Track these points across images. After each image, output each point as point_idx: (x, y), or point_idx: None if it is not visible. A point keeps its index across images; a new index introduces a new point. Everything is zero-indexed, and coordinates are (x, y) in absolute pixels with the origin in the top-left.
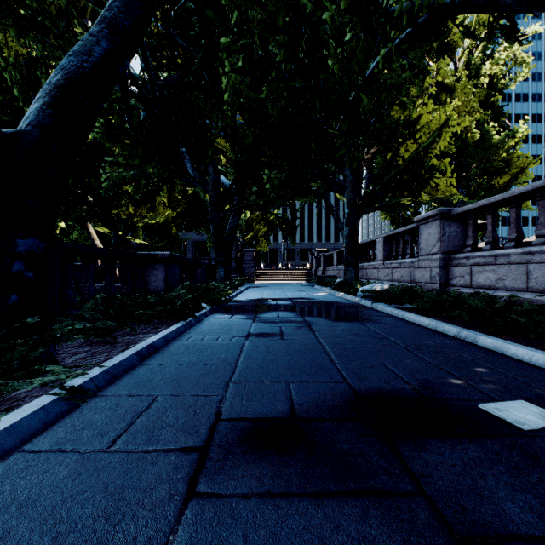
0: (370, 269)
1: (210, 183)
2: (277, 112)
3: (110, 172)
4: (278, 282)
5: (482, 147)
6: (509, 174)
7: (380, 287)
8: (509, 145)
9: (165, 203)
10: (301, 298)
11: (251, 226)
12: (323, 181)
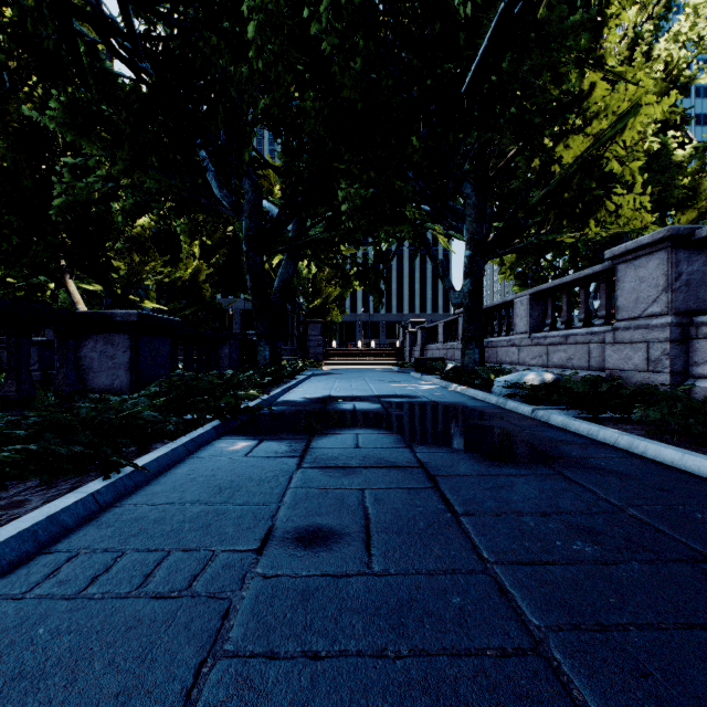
0: (504, 347)
1: (246, 206)
2: (354, 82)
3: (70, 181)
4: (356, 366)
5: (658, 168)
6: (697, 207)
7: (536, 377)
8: (698, 164)
9: (194, 253)
10: (396, 396)
11: (318, 287)
12: (429, 204)
